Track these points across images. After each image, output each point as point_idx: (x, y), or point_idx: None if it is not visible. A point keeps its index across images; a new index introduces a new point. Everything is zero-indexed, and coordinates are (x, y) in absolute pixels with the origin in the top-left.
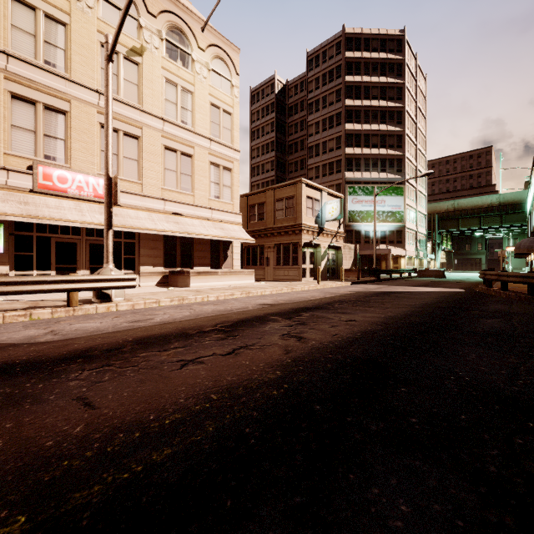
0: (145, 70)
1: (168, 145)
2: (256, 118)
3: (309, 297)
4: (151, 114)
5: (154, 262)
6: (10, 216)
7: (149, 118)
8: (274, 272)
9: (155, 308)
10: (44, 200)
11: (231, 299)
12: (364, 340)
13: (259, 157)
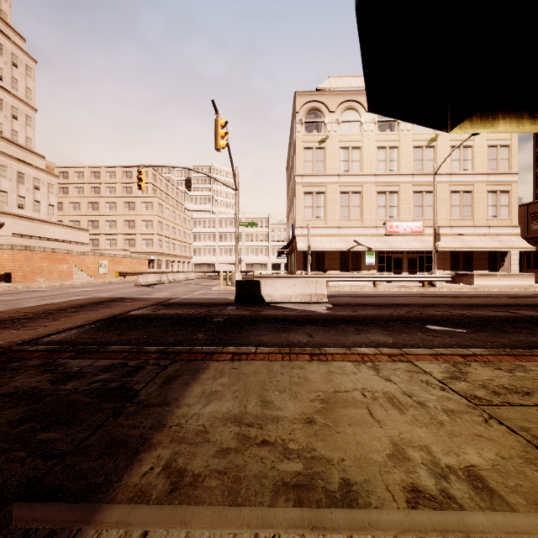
0: (438, 148)
1: (453, 190)
2: None
3: None
4: (442, 174)
5: (444, 267)
6: (383, 249)
7: (441, 177)
8: None
9: (463, 291)
10: (390, 239)
11: (511, 291)
12: None
13: None
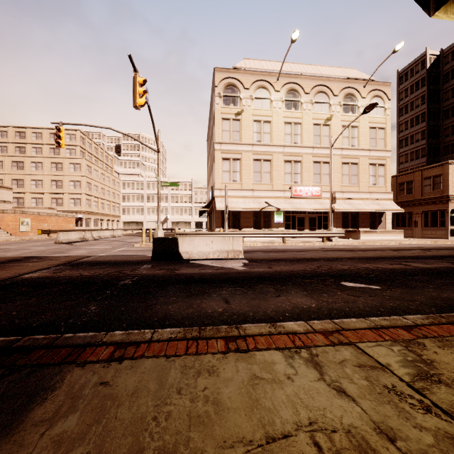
0: (332, 126)
1: (344, 161)
2: (404, 96)
3: (444, 246)
4: (335, 148)
5: (337, 225)
6: (289, 209)
7: (334, 150)
8: (421, 232)
9: (354, 245)
10: (295, 201)
11: (390, 245)
12: (453, 255)
13: (407, 130)
